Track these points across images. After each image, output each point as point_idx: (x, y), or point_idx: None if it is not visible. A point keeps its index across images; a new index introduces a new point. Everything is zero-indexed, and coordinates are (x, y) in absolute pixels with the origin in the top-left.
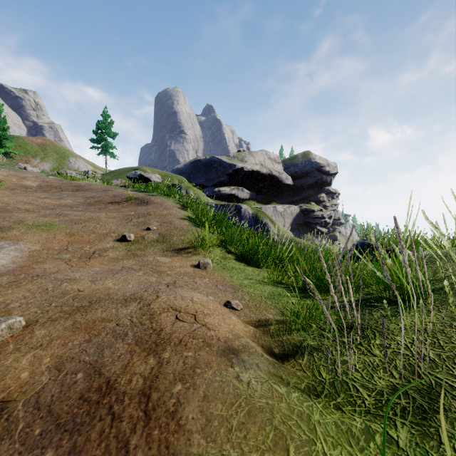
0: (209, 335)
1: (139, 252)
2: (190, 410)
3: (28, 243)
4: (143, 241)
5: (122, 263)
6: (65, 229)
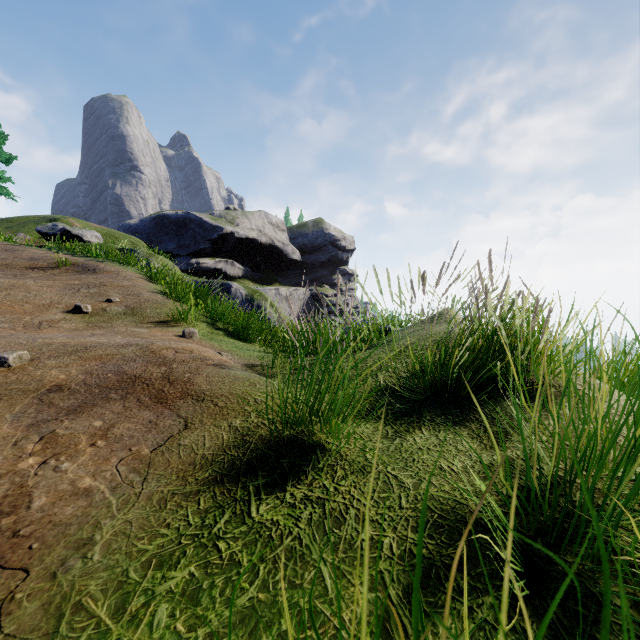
0: (206, 359)
1: (104, 324)
2: (198, 380)
3: None
4: (106, 314)
5: (88, 332)
6: None
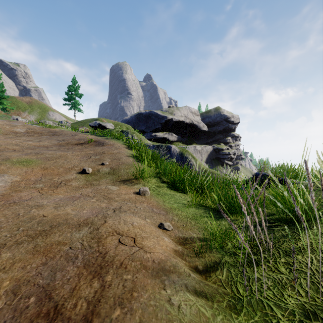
0: (146, 257)
1: (95, 182)
2: None
3: (11, 175)
4: (98, 174)
5: (81, 191)
6: (41, 164)
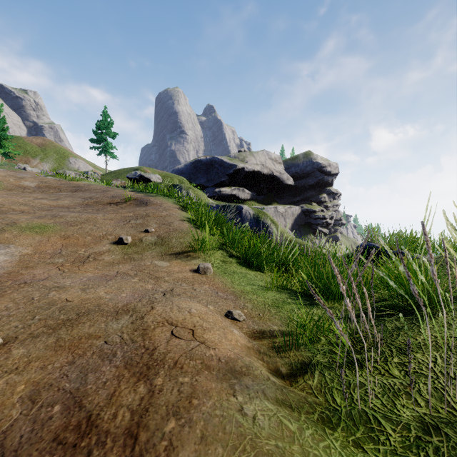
0: (209, 355)
1: (136, 256)
2: (185, 456)
3: (19, 246)
4: (141, 244)
5: (117, 267)
6: (60, 231)
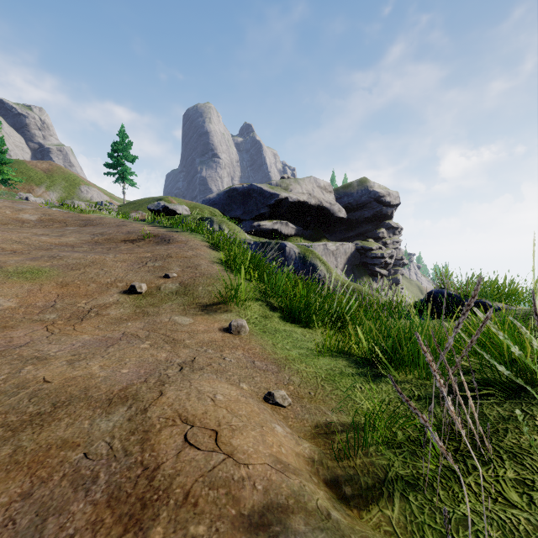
0: (238, 478)
1: (151, 309)
2: None
3: (1, 297)
4: (158, 294)
5: (125, 326)
6: (57, 276)
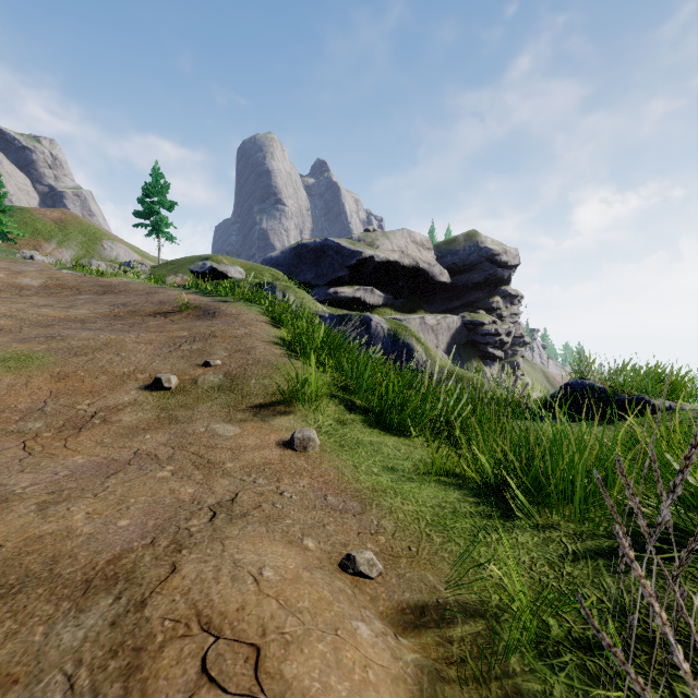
0: None
1: (182, 413)
2: None
3: None
4: (194, 390)
5: (140, 440)
6: (54, 365)
